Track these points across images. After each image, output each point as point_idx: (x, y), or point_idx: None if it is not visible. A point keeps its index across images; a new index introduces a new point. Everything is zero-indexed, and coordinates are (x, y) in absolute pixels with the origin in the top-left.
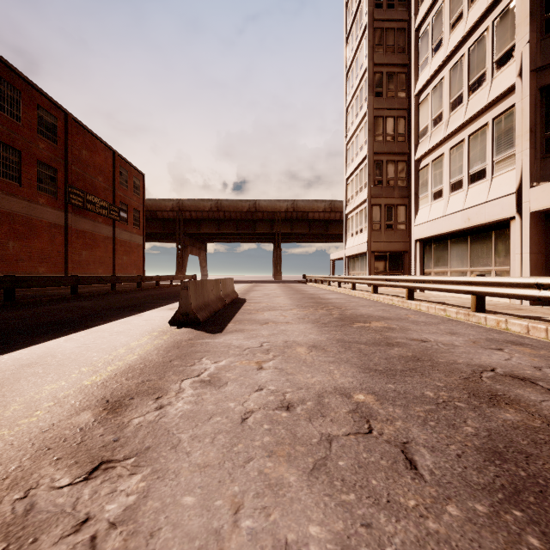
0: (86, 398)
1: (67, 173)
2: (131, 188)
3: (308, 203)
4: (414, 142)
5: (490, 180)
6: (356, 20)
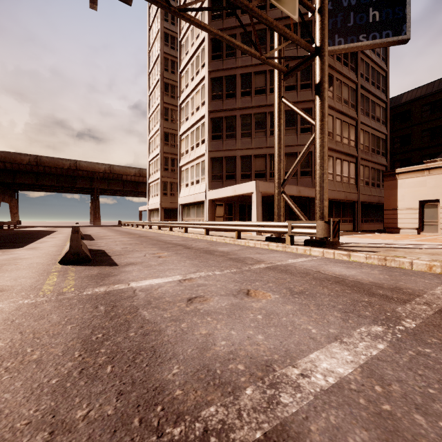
0: None
1: None
2: None
3: (122, 168)
4: (179, 157)
5: (200, 184)
6: (154, 68)
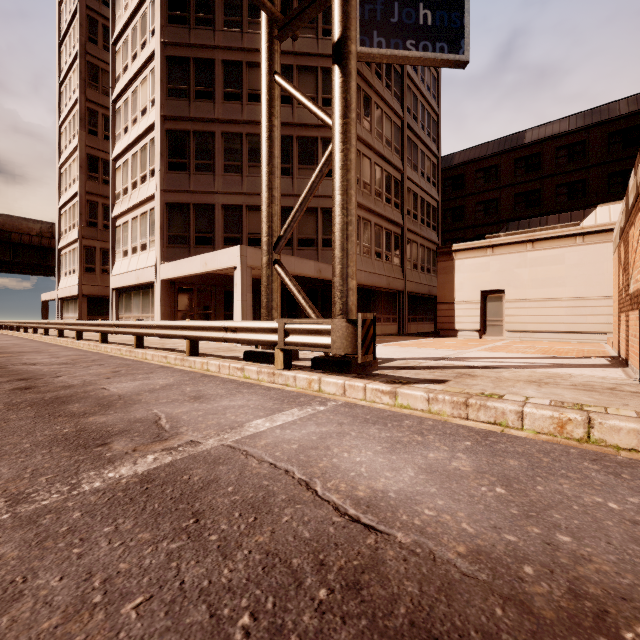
0: None
1: None
2: None
3: (10, 219)
4: (112, 201)
5: (149, 252)
6: (69, 34)
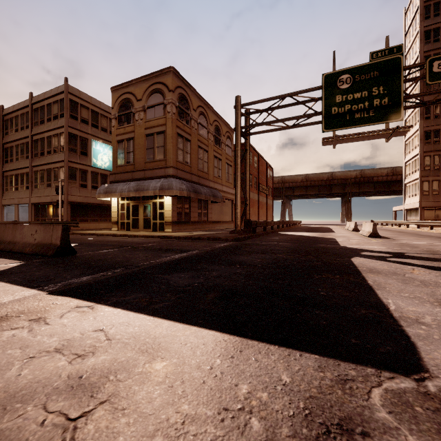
0: None
1: (259, 178)
2: (269, 177)
3: (373, 170)
4: None
5: None
6: (412, 70)
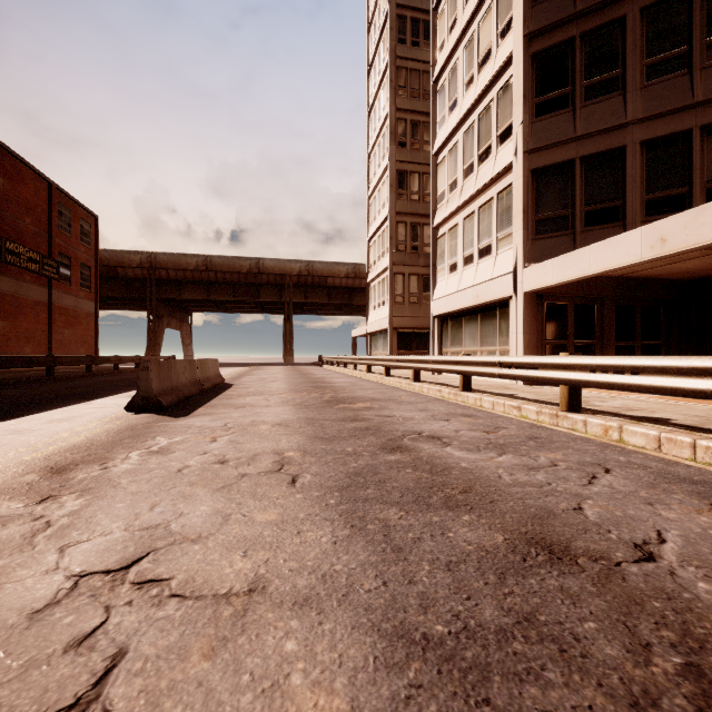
0: (29, 467)
1: None
2: (77, 235)
3: (326, 265)
4: (433, 207)
5: (495, 256)
6: (378, 52)
